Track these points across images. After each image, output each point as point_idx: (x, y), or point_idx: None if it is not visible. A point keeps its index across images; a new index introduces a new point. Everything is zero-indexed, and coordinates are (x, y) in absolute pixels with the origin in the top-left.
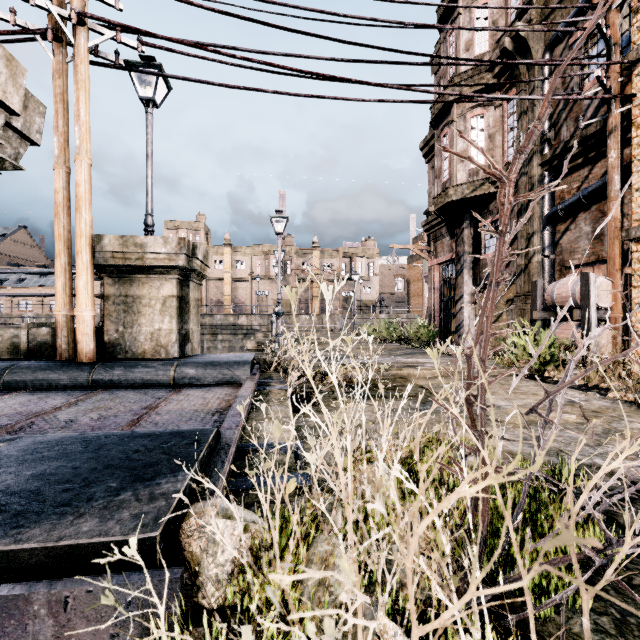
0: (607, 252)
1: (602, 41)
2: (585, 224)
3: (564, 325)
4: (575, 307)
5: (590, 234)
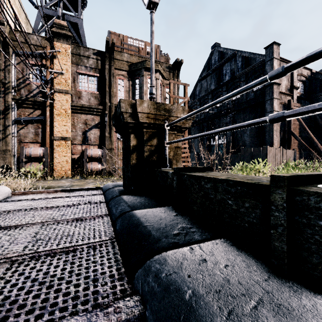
0: (46, 141)
1: (38, 71)
2: (32, 128)
3: (34, 163)
4: (40, 157)
5: (34, 133)
